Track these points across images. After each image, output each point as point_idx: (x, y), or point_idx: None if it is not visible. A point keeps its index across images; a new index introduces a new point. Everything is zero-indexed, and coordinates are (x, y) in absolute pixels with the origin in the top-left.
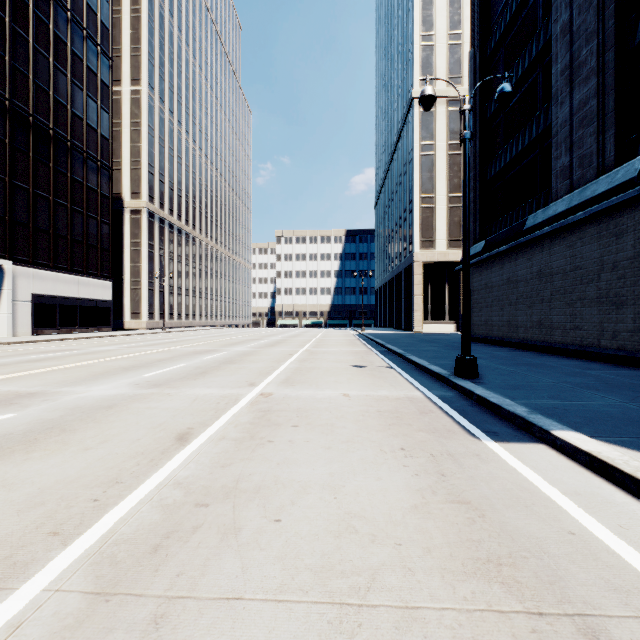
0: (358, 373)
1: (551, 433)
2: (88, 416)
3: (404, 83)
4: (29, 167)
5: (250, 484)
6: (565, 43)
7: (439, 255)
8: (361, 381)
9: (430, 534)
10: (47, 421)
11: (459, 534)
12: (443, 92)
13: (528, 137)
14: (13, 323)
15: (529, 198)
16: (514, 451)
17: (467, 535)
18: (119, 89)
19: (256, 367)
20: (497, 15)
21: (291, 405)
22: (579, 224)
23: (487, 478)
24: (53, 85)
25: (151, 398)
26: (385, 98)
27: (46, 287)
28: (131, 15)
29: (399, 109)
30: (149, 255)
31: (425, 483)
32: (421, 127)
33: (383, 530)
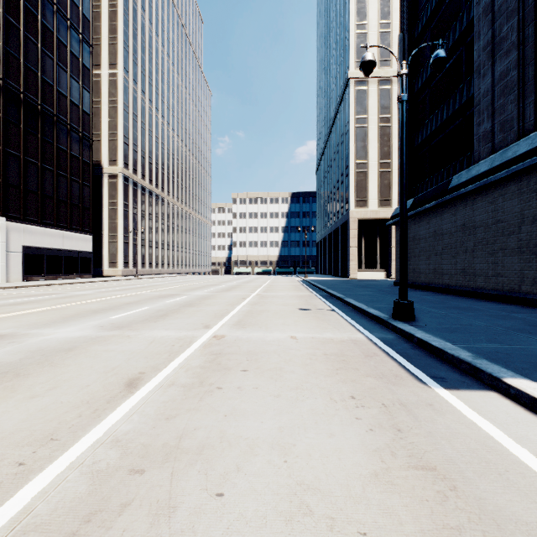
0: (304, 316)
1: (503, 381)
2: (46, 359)
3: (341, 66)
4: (20, 137)
5: (193, 442)
6: (487, 22)
7: (371, 213)
8: (307, 323)
9: (398, 517)
10: (5, 365)
11: (432, 517)
12: (375, 73)
13: (452, 107)
14: (6, 271)
15: (453, 161)
16: (467, 400)
17: (442, 519)
18: (99, 72)
19: (212, 310)
20: (423, 2)
21: (242, 348)
22: (501, 182)
23: (447, 434)
24: (41, 67)
25: (111, 340)
26: (325, 80)
27: (35, 240)
28: (109, 9)
29: (337, 88)
30: (124, 213)
31: (382, 441)
32: (356, 103)
33: (342, 510)
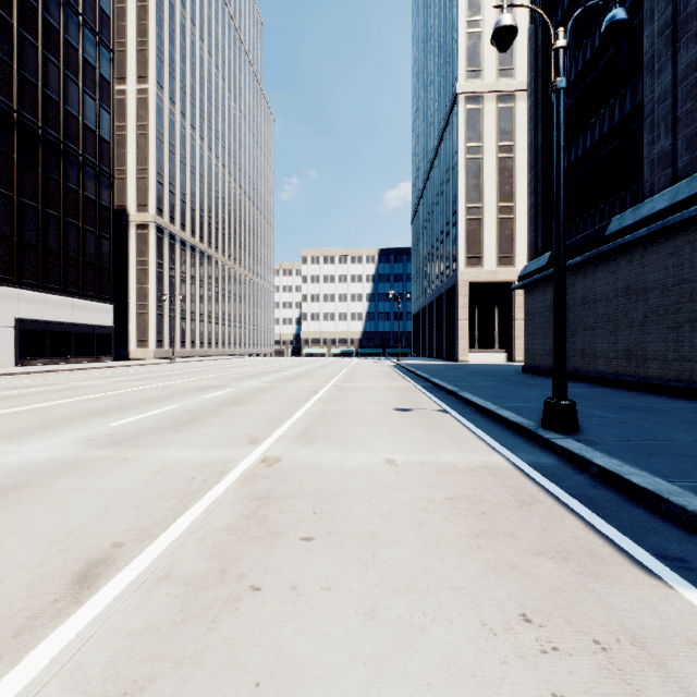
0: (403, 421)
1: None
2: None
3: (446, 78)
4: (13, 171)
5: None
6: None
7: (487, 274)
8: (409, 435)
9: None
10: None
11: None
12: (492, 86)
13: (608, 122)
14: None
15: (609, 198)
16: None
17: None
18: (124, 88)
19: (267, 411)
20: None
21: (306, 484)
22: (688, 224)
23: None
24: (42, 77)
25: (93, 468)
26: (424, 98)
27: (34, 310)
28: (137, 4)
29: (440, 108)
30: (157, 275)
31: None
32: (467, 126)
33: None
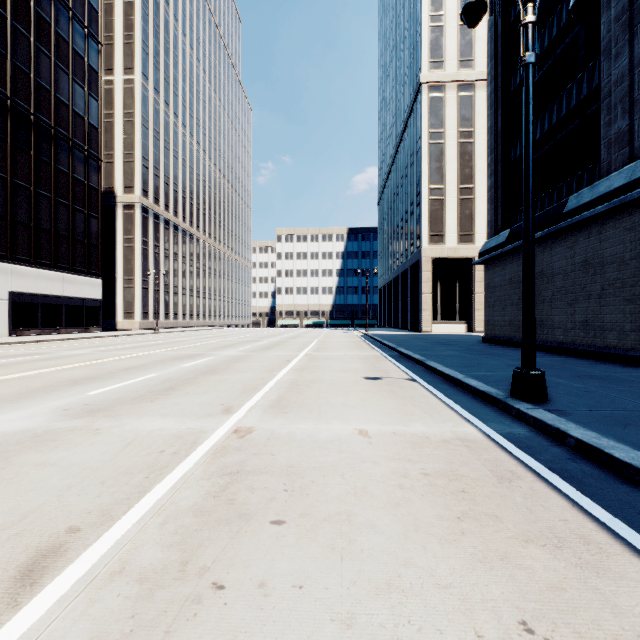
0: (373, 389)
1: None
2: None
3: (411, 69)
4: (7, 154)
5: None
6: None
7: (449, 250)
8: (380, 404)
9: None
10: None
11: None
12: (453, 76)
13: (566, 105)
14: None
15: (566, 178)
16: None
17: None
18: (111, 78)
19: (241, 379)
20: None
21: (277, 457)
22: None
23: None
24: (34, 67)
25: (63, 439)
26: (389, 88)
27: (26, 284)
28: (124, 1)
29: (405, 97)
30: (143, 252)
31: None
32: (430, 114)
33: None
